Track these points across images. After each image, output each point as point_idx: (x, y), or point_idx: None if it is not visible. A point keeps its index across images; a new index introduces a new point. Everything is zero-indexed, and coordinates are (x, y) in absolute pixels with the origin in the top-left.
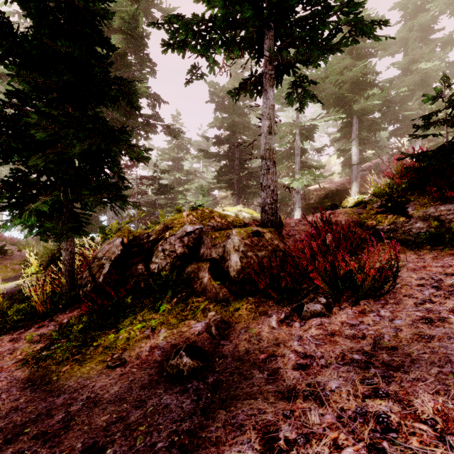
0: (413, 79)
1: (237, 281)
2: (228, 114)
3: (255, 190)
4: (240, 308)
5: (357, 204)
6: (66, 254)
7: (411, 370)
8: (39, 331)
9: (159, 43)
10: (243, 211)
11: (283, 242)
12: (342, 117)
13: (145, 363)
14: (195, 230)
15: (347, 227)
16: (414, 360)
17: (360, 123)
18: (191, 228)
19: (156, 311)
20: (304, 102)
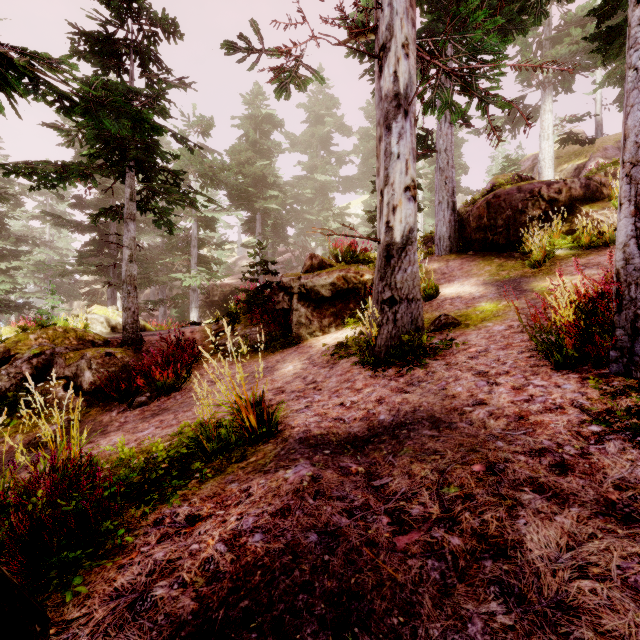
0: (314, 185)
1: (90, 391)
2: None
3: (141, 281)
4: (90, 409)
5: (217, 321)
6: None
7: (164, 413)
8: None
9: (0, 168)
10: (117, 315)
11: (136, 358)
12: (247, 210)
13: (8, 451)
14: (46, 351)
15: (192, 343)
16: (169, 410)
17: (264, 221)
18: (41, 350)
19: (6, 425)
20: (172, 228)
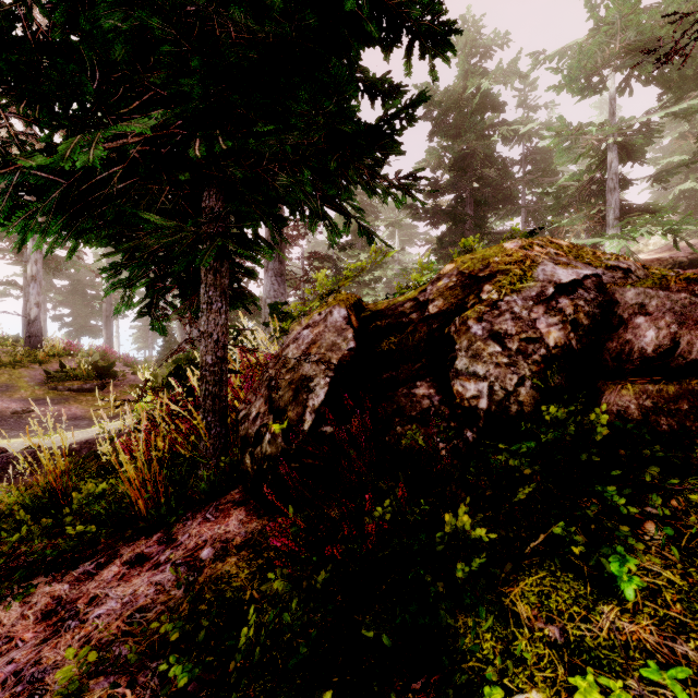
0: None
1: None
2: (454, 140)
3: None
4: None
5: None
6: (206, 348)
7: None
8: (130, 589)
9: None
10: None
11: None
12: None
13: None
14: (582, 276)
15: None
16: None
17: None
18: (567, 272)
19: (592, 584)
20: None
